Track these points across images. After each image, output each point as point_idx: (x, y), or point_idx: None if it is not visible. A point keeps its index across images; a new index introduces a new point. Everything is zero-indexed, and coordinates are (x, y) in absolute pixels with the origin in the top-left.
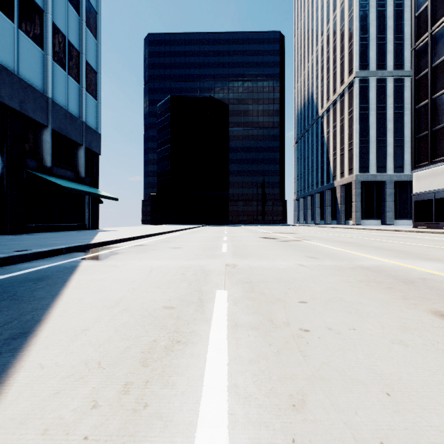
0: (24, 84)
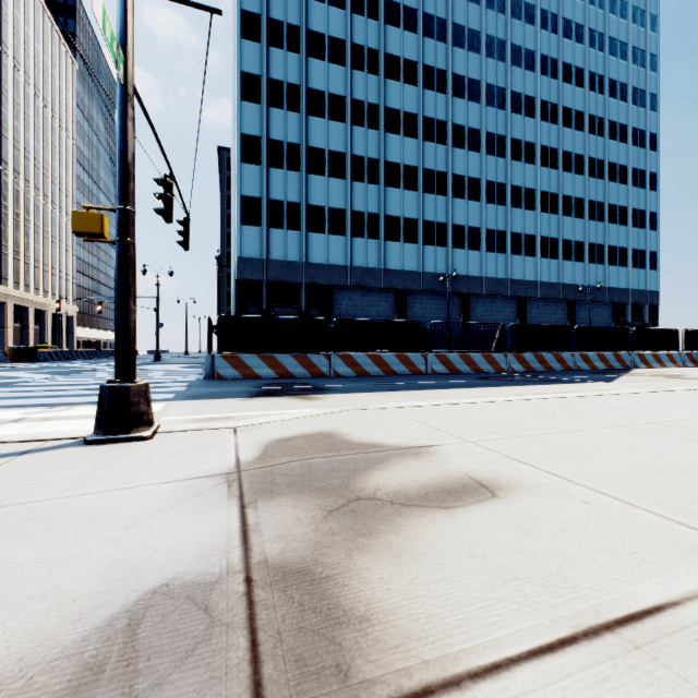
0: (620, 290)
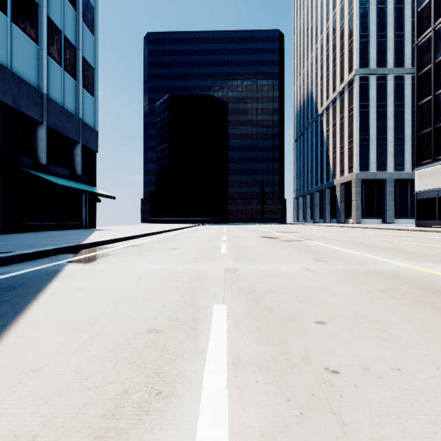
0: (18, 80)
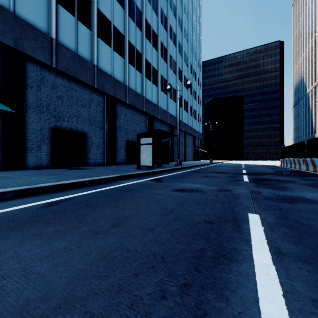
0: (195, 130)
